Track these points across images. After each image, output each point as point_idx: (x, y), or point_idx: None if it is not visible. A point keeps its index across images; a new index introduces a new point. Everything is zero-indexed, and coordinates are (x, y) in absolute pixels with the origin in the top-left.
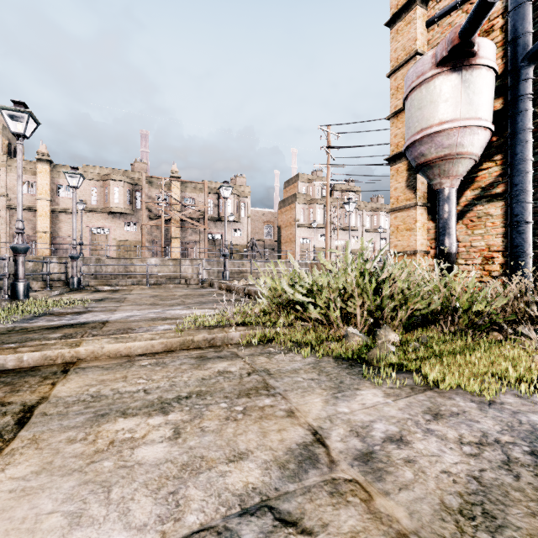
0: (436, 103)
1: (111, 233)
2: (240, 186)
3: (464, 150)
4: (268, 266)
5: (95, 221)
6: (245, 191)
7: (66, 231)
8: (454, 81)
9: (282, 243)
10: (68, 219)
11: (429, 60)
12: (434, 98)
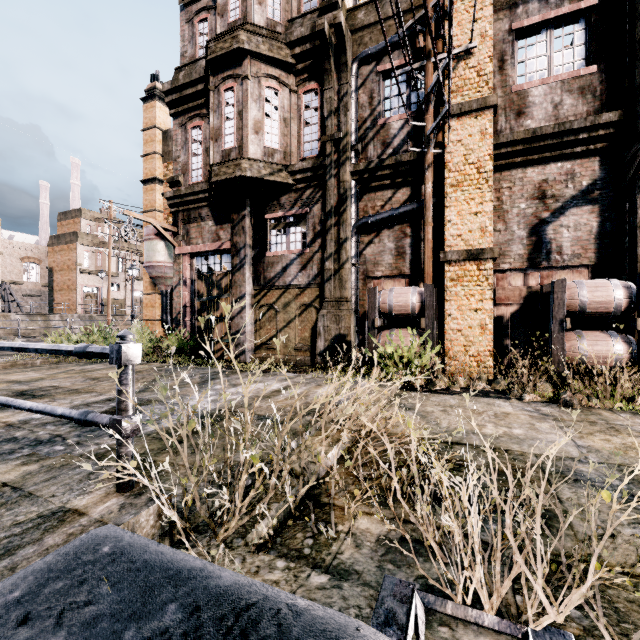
0: (155, 252)
1: None
2: None
3: (169, 275)
4: (35, 322)
5: None
6: None
7: None
8: (162, 244)
9: (55, 290)
10: None
11: (152, 230)
12: (154, 249)
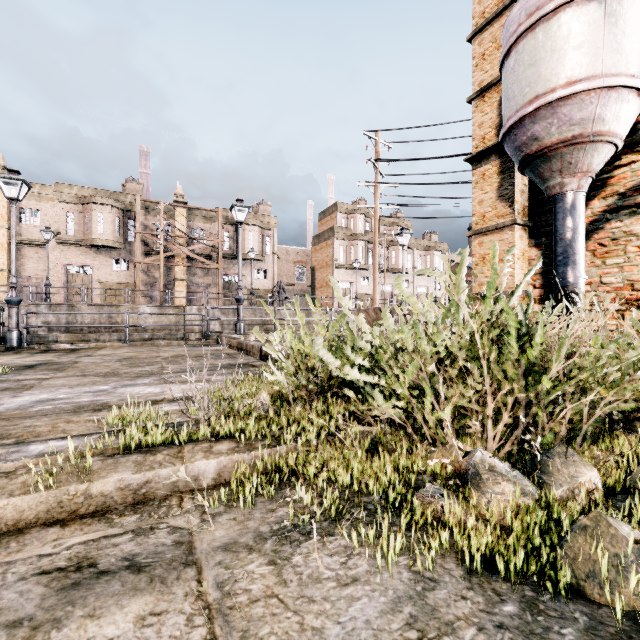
0: (562, 52)
1: (94, 272)
2: (264, 215)
3: (604, 129)
4: None
5: (72, 257)
6: (271, 222)
7: (32, 270)
8: (592, 15)
9: (316, 288)
10: (34, 254)
11: None
12: (558, 45)
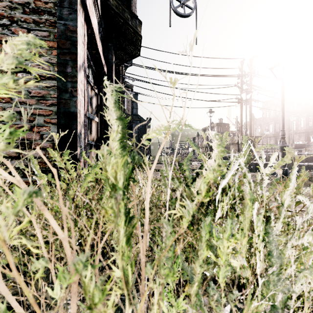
0: None
1: None
2: None
3: None
4: None
5: None
6: None
7: None
8: None
9: None
10: None
11: None
12: None
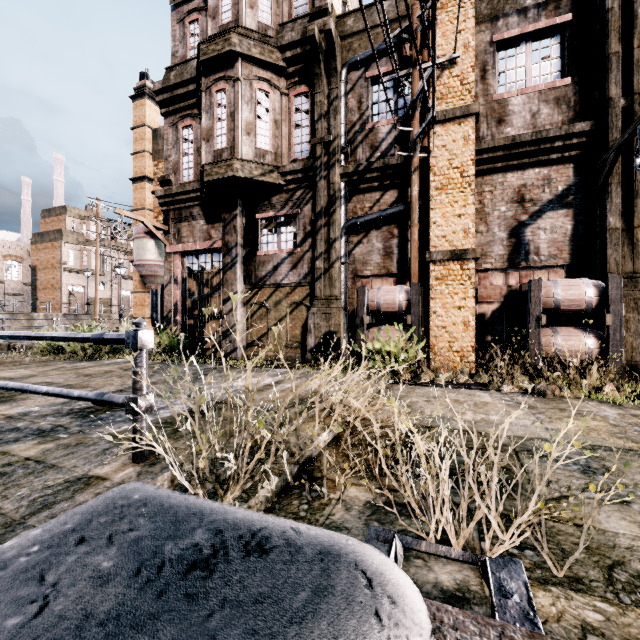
0: (145, 250)
1: None
2: None
3: (159, 274)
4: (18, 321)
5: None
6: None
7: None
8: (152, 243)
9: (38, 289)
10: None
11: (142, 228)
12: (144, 247)
